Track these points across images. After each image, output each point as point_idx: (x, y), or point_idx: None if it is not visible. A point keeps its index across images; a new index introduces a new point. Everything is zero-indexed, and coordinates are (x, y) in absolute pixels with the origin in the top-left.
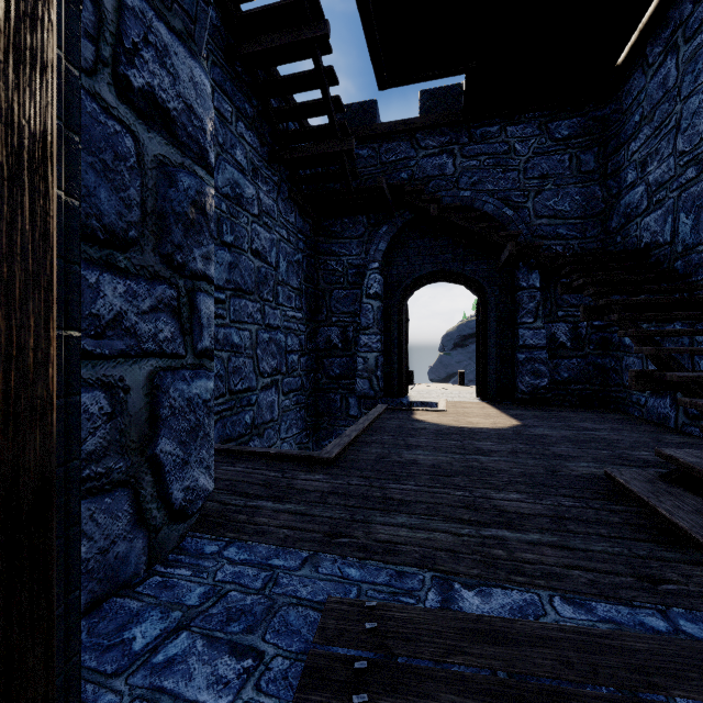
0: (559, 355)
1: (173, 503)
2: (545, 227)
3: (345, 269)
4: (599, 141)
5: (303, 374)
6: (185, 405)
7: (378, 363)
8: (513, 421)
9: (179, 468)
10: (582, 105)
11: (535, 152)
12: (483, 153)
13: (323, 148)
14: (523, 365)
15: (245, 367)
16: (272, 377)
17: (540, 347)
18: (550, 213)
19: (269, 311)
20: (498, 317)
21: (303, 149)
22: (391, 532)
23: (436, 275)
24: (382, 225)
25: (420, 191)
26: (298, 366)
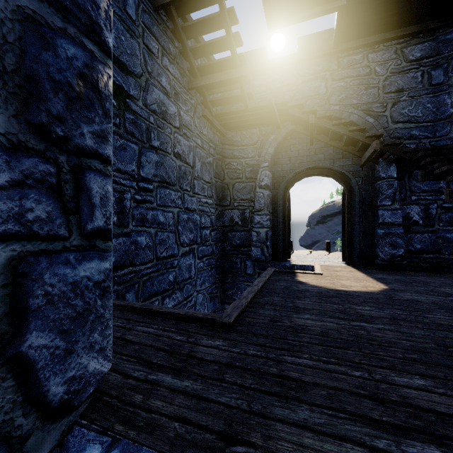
0: (413, 230)
1: (49, 401)
2: (400, 130)
3: (243, 168)
4: (448, 58)
5: (213, 243)
6: (68, 291)
7: (267, 235)
8: (380, 284)
9: (59, 360)
10: (433, 32)
11: (392, 71)
12: (349, 76)
13: (227, 75)
14: (382, 238)
15: (169, 239)
16: (190, 246)
17: (397, 224)
18: (405, 119)
19: (188, 198)
20: (360, 201)
21: (212, 78)
22: (293, 437)
23: (311, 170)
24: (271, 135)
25: (300, 106)
26: (209, 238)
